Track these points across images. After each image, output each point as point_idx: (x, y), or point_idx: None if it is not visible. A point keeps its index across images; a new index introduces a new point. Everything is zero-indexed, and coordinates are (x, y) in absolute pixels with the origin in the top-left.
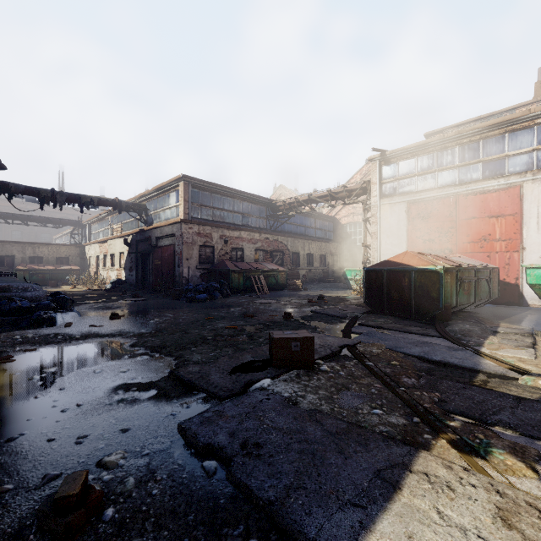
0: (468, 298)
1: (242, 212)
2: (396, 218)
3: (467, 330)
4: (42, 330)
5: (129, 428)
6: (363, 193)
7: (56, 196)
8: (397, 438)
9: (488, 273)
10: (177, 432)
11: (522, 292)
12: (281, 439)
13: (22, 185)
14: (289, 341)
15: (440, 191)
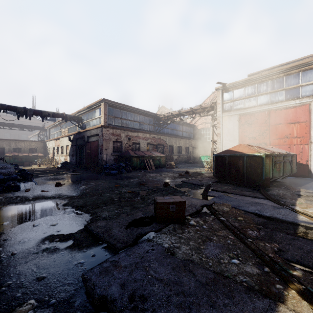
0: (279, 173)
1: (139, 121)
2: (232, 124)
3: (281, 194)
4: (10, 193)
5: (45, 277)
6: (212, 110)
7: (27, 111)
8: (255, 288)
9: (290, 157)
10: (81, 280)
11: (310, 169)
12: (162, 290)
13: (6, 104)
14: (168, 204)
15: (259, 108)
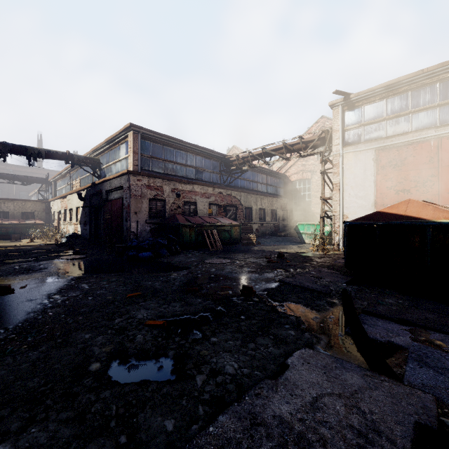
0: None
1: (195, 166)
2: (362, 167)
3: None
4: None
5: None
6: (321, 144)
7: None
8: None
9: None
10: None
11: None
12: None
13: None
14: None
15: (417, 134)
